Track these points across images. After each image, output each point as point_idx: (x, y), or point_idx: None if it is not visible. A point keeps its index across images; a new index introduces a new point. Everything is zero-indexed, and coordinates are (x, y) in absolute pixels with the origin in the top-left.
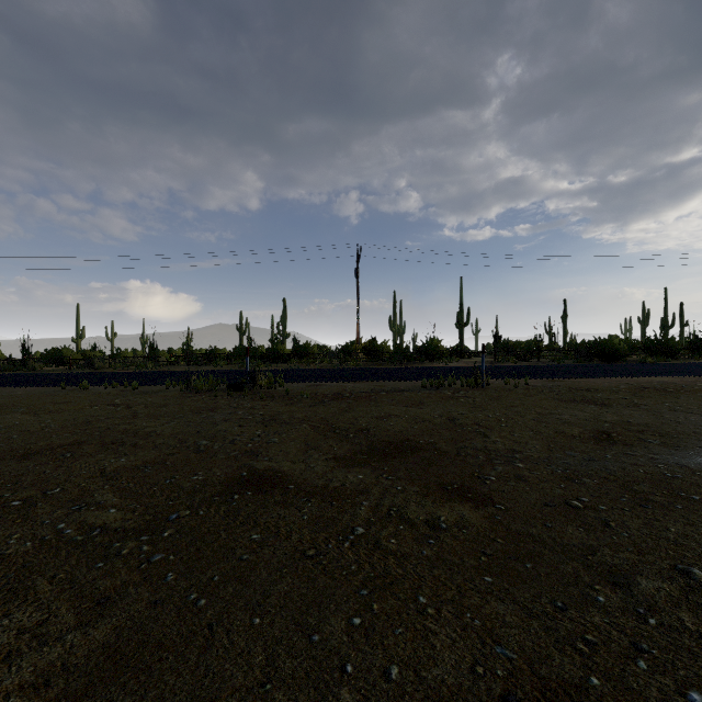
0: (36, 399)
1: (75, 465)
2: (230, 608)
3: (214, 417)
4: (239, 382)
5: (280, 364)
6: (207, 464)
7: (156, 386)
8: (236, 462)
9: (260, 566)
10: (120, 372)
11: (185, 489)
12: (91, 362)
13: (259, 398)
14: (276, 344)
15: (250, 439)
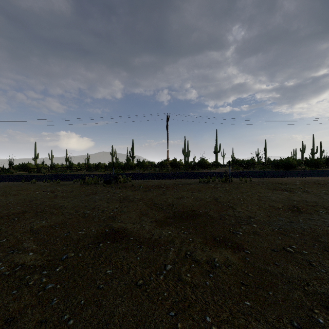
0: (9, 188)
1: (17, 225)
2: (88, 326)
3: (95, 197)
4: (109, 179)
5: (130, 171)
6: (88, 224)
7: (69, 181)
8: (103, 223)
9: (109, 293)
10: (53, 174)
11: (74, 240)
12: (40, 170)
13: (119, 188)
14: (129, 161)
15: (112, 210)
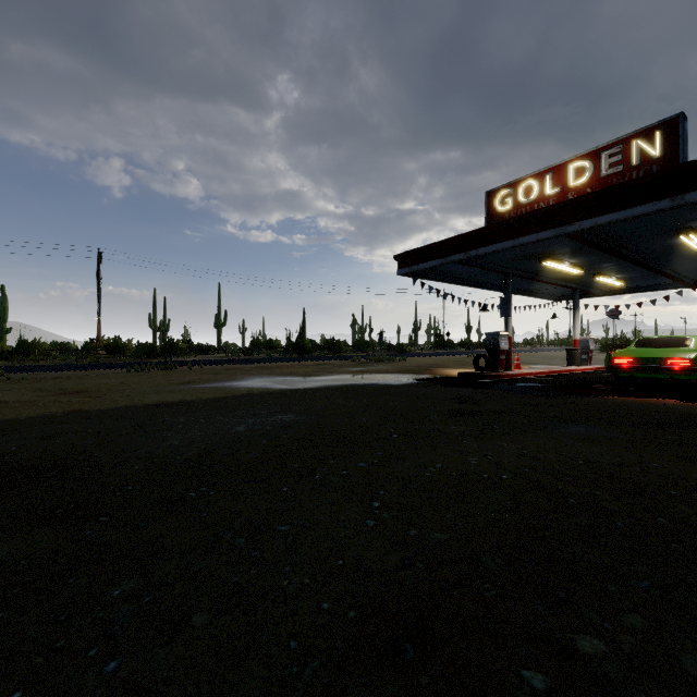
0: None
1: None
2: None
3: None
4: None
5: None
6: None
7: None
8: None
9: None
10: None
11: None
12: None
13: None
14: None
15: None
